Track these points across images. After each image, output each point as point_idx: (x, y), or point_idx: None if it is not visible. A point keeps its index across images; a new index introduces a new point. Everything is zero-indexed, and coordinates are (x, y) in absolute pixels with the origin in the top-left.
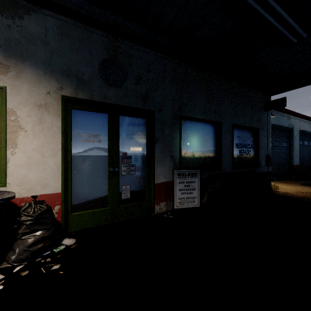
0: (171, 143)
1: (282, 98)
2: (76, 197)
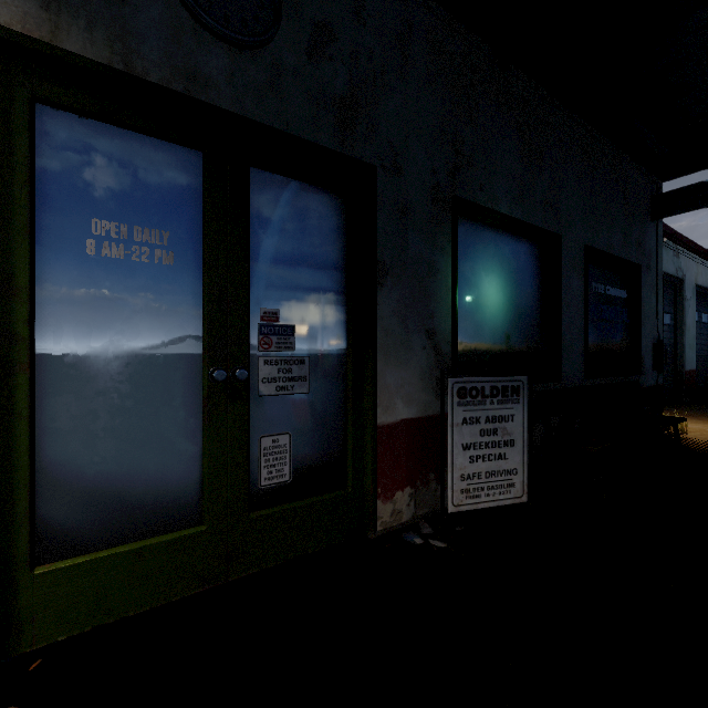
0: (429, 286)
1: (706, 182)
2: (58, 492)
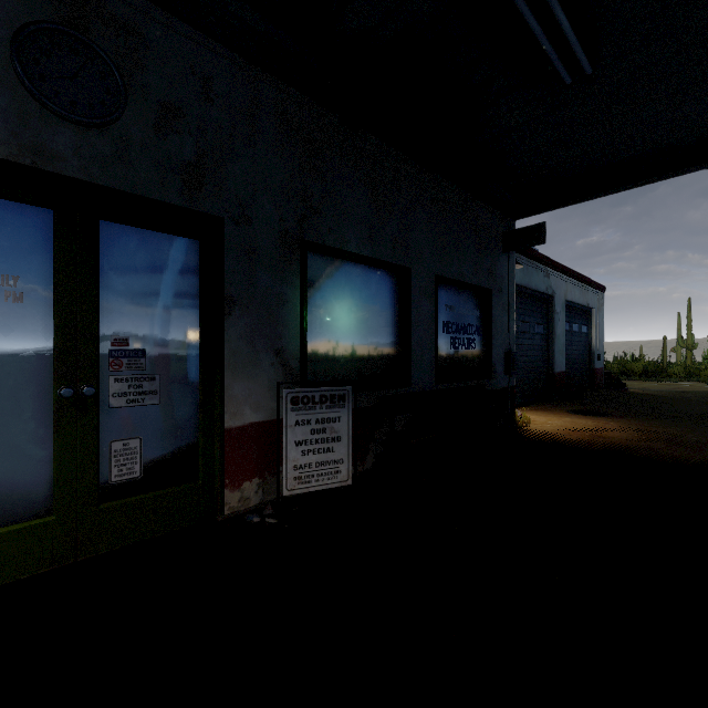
0: (278, 313)
1: (538, 225)
2: None
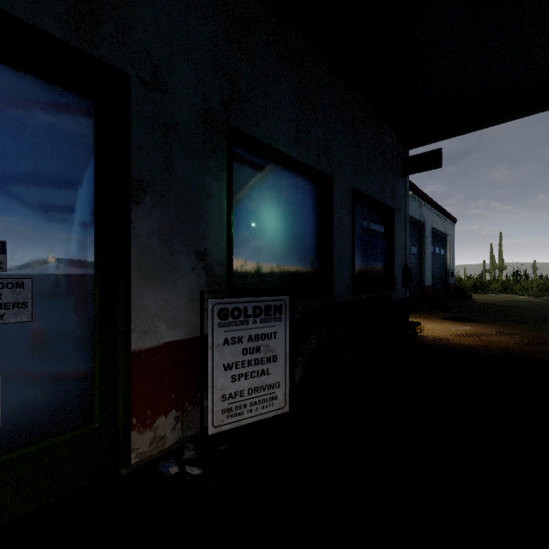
0: (200, 208)
1: (434, 150)
2: None
